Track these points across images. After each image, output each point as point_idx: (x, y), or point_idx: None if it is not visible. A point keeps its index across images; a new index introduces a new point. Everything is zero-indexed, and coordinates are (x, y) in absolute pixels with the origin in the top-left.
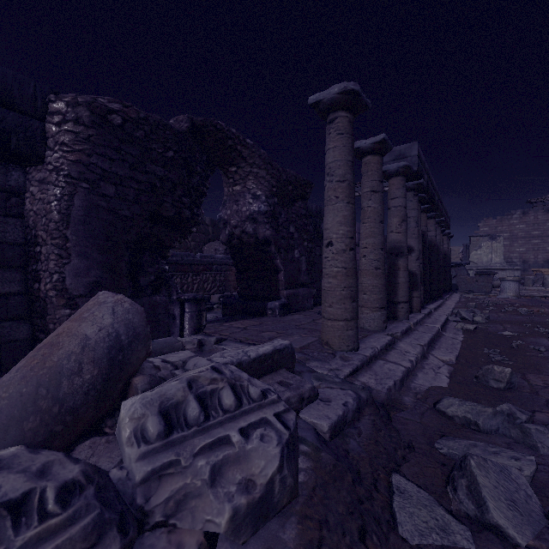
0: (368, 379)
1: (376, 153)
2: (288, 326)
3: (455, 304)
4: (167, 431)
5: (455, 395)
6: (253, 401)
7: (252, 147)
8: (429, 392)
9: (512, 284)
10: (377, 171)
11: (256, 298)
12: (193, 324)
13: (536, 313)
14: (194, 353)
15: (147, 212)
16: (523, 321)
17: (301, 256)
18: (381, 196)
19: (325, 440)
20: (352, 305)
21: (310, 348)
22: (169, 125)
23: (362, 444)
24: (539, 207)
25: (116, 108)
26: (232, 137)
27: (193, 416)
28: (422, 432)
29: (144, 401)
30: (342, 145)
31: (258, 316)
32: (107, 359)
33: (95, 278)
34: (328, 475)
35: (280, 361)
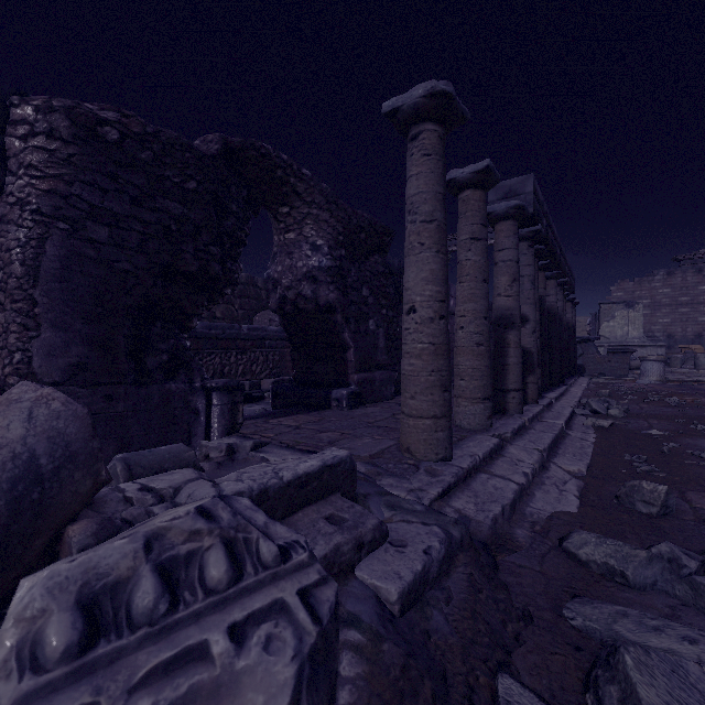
0: (465, 504)
1: (477, 187)
2: (358, 423)
3: (583, 391)
4: (85, 643)
5: (589, 526)
6: (264, 567)
7: (310, 181)
8: (551, 521)
9: (656, 365)
10: (478, 212)
11: (317, 385)
12: (224, 422)
13: (690, 404)
14: (197, 474)
15: (158, 265)
16: (674, 415)
17: (378, 327)
18: (484, 245)
19: (393, 616)
20: (442, 397)
21: (385, 457)
22: (190, 145)
23: (451, 619)
24: (688, 265)
25: (110, 118)
26: (282, 166)
27: (142, 607)
28: (543, 589)
29: (51, 582)
30: (429, 170)
31: (319, 410)
32: (7, 501)
33: (78, 358)
34: (391, 688)
35: (333, 482)
